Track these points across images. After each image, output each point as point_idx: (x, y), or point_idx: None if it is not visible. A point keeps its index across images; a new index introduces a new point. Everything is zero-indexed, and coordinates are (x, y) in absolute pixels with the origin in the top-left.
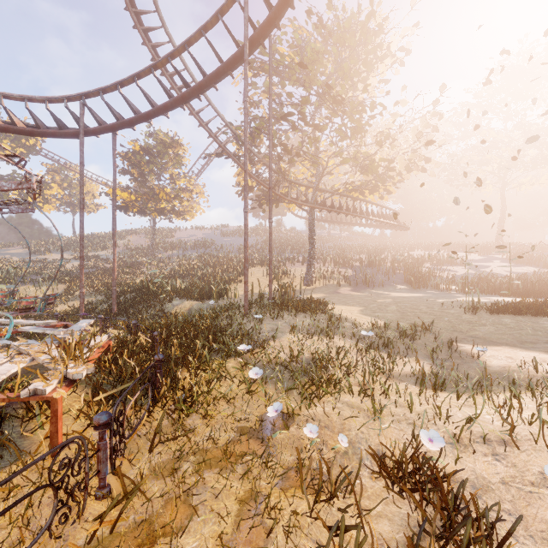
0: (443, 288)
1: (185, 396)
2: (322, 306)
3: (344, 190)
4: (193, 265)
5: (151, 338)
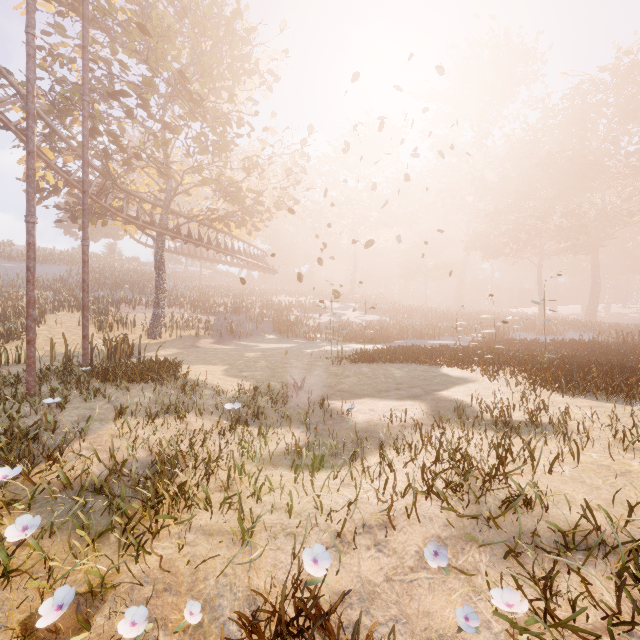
0: (310, 336)
1: None
2: (172, 371)
3: (205, 218)
4: None
5: None
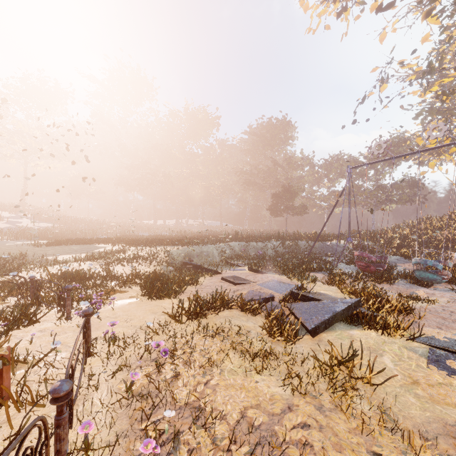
0: None
1: None
2: None
3: None
4: None
5: None
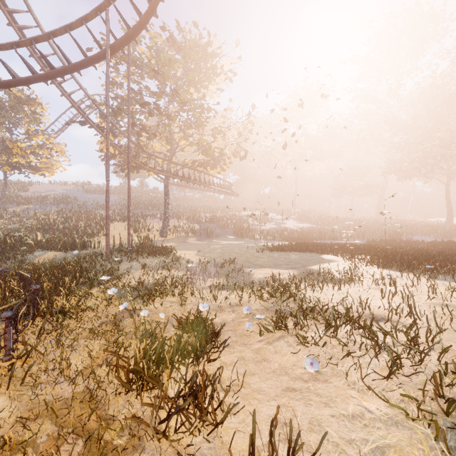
0: (256, 237)
1: (60, 309)
2: (168, 251)
3: (192, 165)
4: (54, 219)
5: (21, 280)
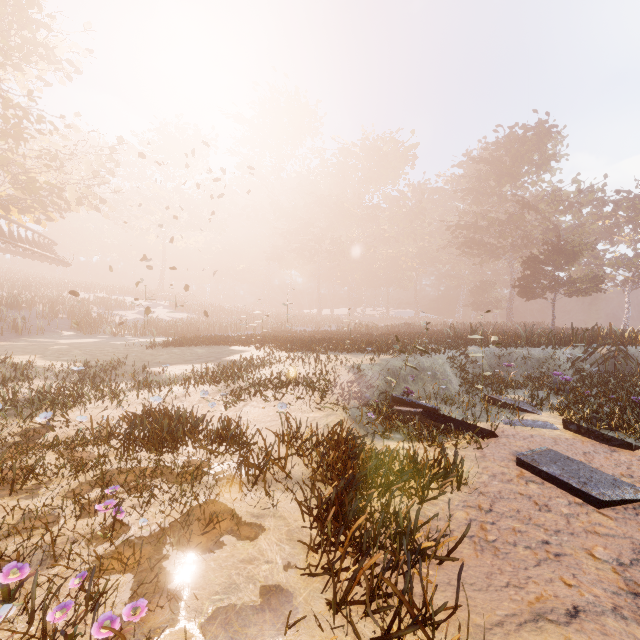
0: (117, 332)
1: None
2: None
3: None
4: None
5: None
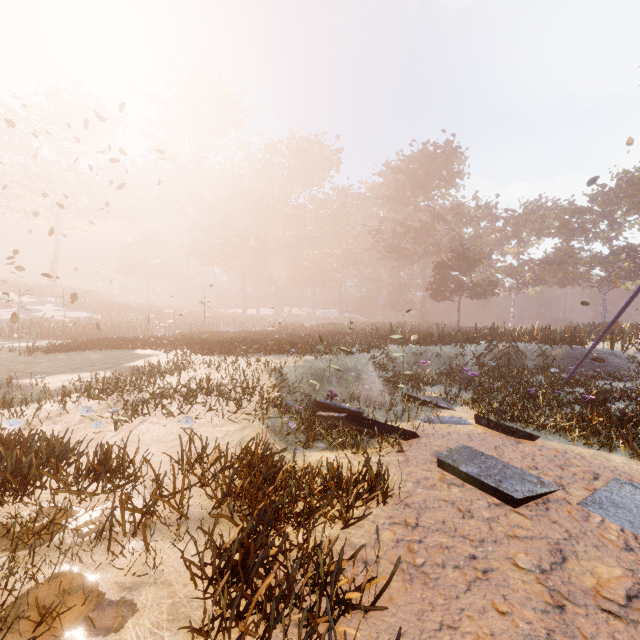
0: None
1: None
2: None
3: None
4: None
5: None
